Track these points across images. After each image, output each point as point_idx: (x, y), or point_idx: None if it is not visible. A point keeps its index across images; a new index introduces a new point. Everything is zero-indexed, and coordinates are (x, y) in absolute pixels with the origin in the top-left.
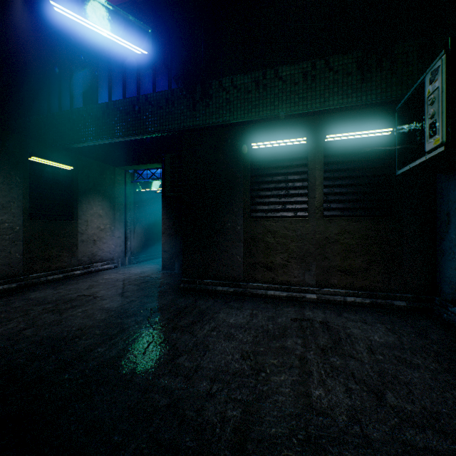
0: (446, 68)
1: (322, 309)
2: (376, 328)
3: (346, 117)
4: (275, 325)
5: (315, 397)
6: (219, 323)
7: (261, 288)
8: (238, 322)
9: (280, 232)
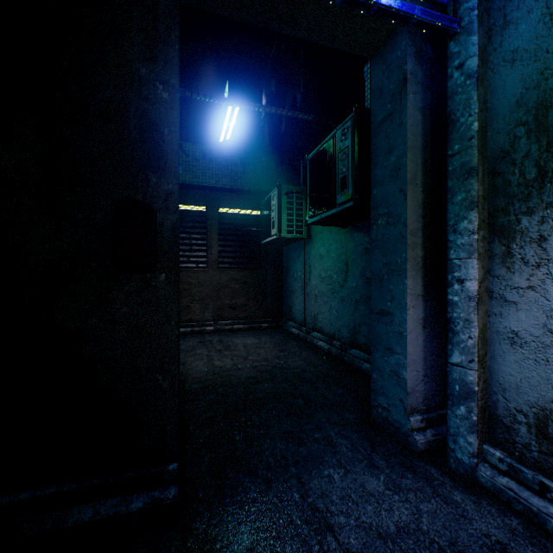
0: (277, 197)
1: (218, 335)
2: (250, 338)
3: (234, 197)
4: (187, 346)
5: (217, 364)
6: None
7: None
8: None
9: (185, 280)
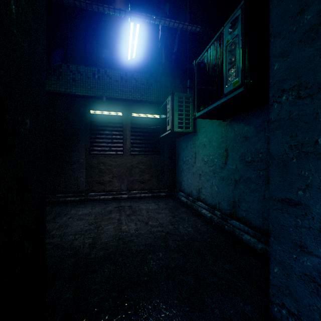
0: (171, 102)
1: (130, 201)
2: (151, 204)
3: (141, 106)
4: (106, 210)
5: (123, 229)
6: (73, 215)
7: (97, 195)
8: (84, 213)
9: (108, 163)
